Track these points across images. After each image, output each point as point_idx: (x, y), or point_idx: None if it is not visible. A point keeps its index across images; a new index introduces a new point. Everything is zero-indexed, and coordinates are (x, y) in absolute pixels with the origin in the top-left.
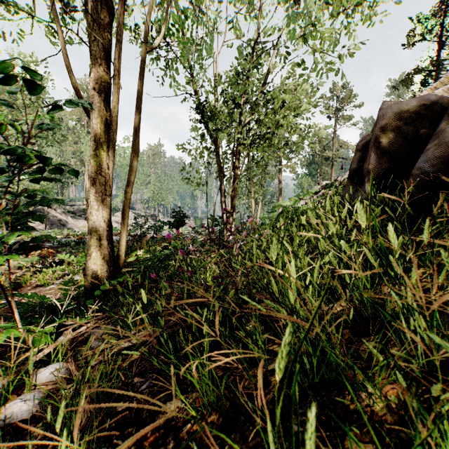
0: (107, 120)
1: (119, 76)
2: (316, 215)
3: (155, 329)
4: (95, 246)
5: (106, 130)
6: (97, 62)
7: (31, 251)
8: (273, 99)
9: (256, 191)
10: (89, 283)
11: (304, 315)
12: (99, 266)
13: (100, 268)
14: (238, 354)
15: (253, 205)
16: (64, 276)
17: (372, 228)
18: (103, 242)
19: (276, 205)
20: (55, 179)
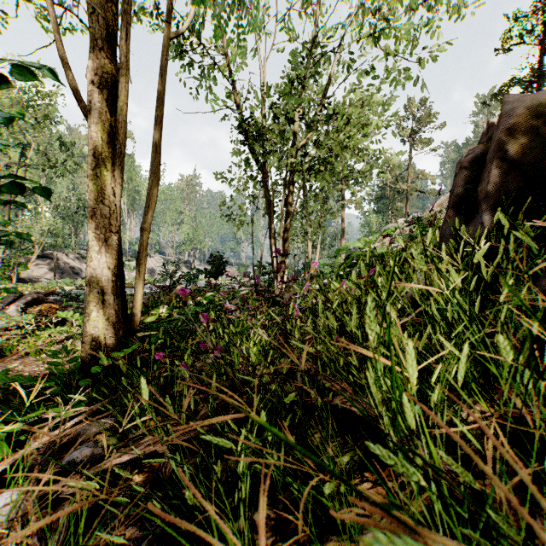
0: (112, 127)
1: (128, 64)
2: (427, 257)
3: (151, 462)
4: (96, 303)
5: (111, 141)
6: (97, 44)
7: (29, 307)
8: (337, 114)
9: (314, 231)
10: (87, 354)
11: (463, 477)
12: (101, 331)
13: (103, 333)
14: (305, 527)
15: (310, 249)
16: (66, 340)
17: (496, 277)
18: (107, 297)
19: (342, 247)
20: (13, 202)
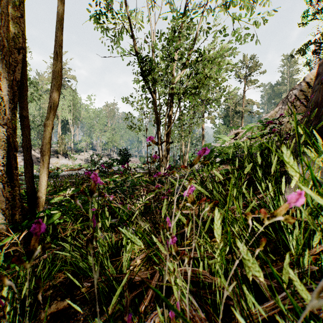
0: None
1: None
2: None
3: None
4: None
5: None
6: None
7: None
8: (202, 56)
9: (185, 135)
10: None
11: None
12: None
13: None
14: None
15: (183, 147)
16: None
17: None
18: None
19: (207, 144)
20: None
